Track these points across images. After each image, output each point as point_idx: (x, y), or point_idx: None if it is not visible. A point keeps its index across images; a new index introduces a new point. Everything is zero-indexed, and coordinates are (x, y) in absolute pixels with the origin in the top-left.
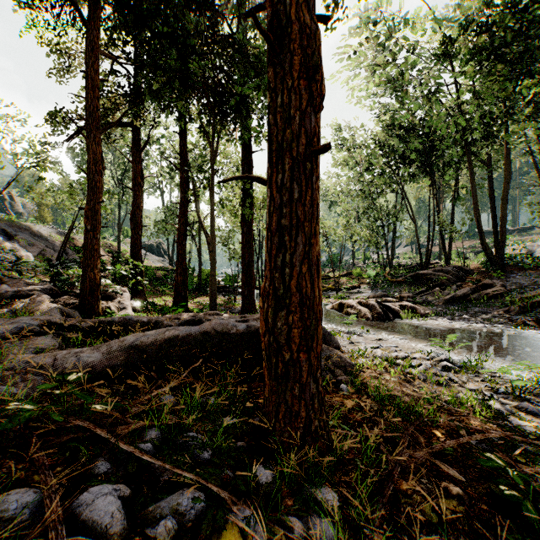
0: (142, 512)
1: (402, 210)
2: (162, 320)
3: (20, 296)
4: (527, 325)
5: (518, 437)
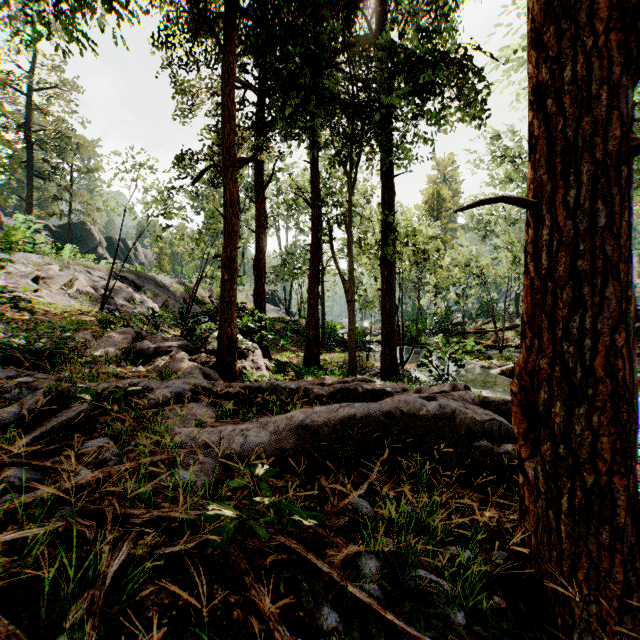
0: None
1: None
2: (311, 387)
3: (160, 353)
4: None
5: None
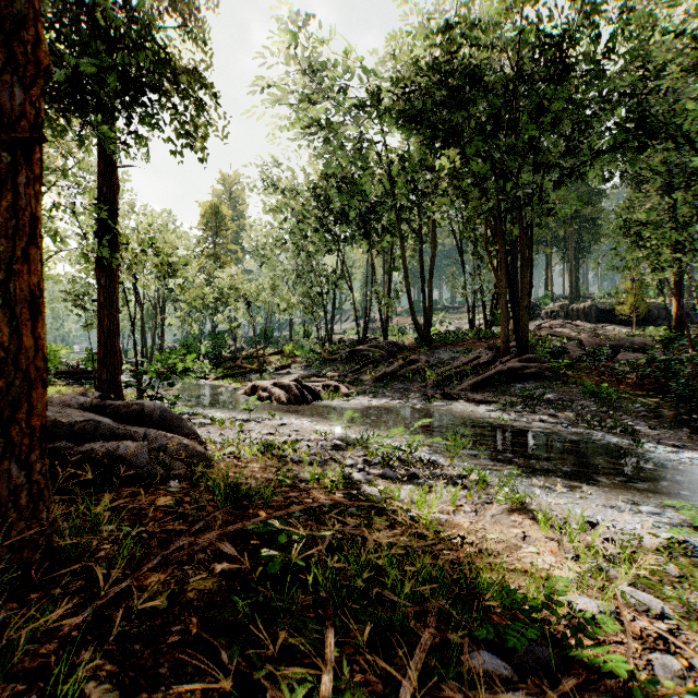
0: None
1: (342, 277)
2: None
3: None
4: (435, 398)
5: (349, 502)
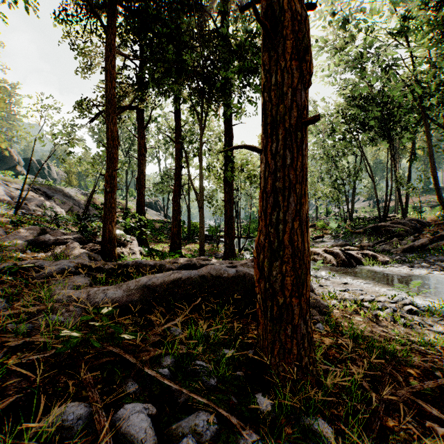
0: (167, 429)
1: (362, 170)
2: (165, 264)
3: (58, 243)
4: None
5: None
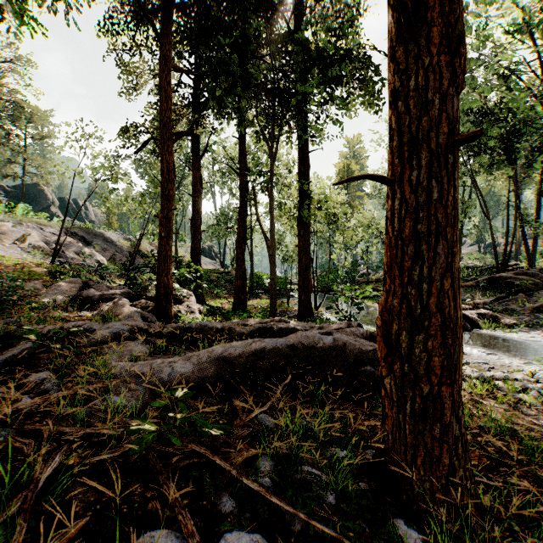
0: None
1: (471, 205)
2: (234, 327)
3: (104, 299)
4: None
5: None
